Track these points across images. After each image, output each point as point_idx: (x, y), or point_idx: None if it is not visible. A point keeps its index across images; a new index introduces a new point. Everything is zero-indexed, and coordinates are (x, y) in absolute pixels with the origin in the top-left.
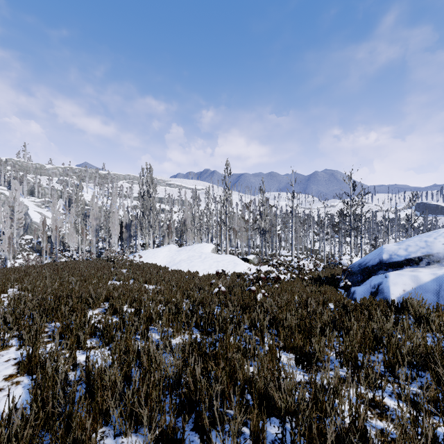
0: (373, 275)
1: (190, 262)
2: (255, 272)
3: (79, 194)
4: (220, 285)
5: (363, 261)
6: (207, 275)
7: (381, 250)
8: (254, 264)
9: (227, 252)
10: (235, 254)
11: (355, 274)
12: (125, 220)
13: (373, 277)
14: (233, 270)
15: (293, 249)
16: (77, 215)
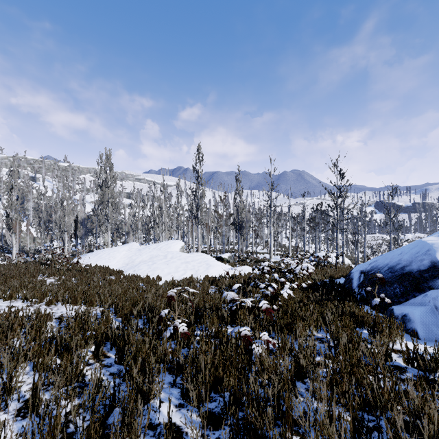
0: (425, 287)
1: (152, 264)
2: (233, 276)
3: (13, 181)
4: (177, 322)
5: (397, 264)
6: (170, 281)
7: (428, 247)
8: (230, 264)
9: (198, 251)
10: (208, 252)
11: (387, 283)
12: (80, 214)
13: (436, 291)
14: (205, 274)
15: (271, 246)
16: (9, 206)
